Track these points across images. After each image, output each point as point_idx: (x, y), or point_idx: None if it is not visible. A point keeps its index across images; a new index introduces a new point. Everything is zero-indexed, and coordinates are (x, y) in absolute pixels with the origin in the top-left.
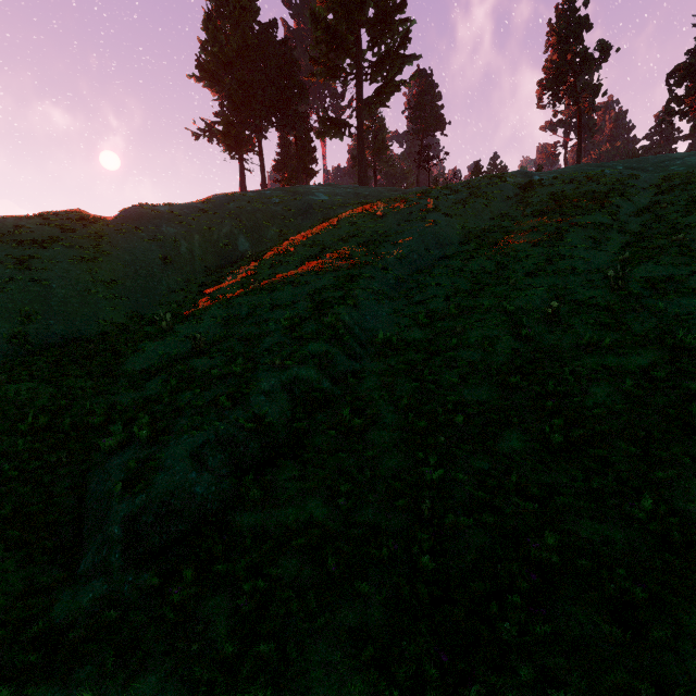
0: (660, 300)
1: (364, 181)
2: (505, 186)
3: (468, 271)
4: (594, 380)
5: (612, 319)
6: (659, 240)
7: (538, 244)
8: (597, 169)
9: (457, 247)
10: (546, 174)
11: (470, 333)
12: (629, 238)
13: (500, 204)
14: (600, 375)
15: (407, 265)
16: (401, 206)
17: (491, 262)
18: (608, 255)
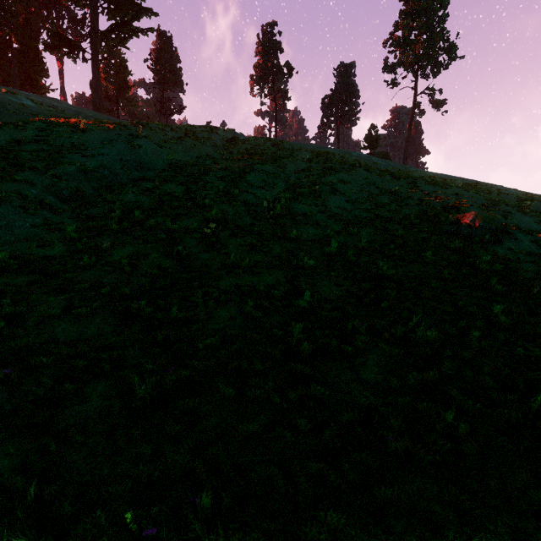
0: (296, 229)
1: (100, 108)
2: (215, 136)
3: (157, 192)
4: (224, 301)
5: (259, 241)
6: (305, 189)
7: (226, 179)
8: (280, 141)
9: (159, 172)
10: (249, 137)
11: (118, 250)
12: (289, 186)
13: (208, 148)
14: (231, 296)
15: (93, 179)
16: (111, 126)
17: (182, 188)
18: (273, 194)
